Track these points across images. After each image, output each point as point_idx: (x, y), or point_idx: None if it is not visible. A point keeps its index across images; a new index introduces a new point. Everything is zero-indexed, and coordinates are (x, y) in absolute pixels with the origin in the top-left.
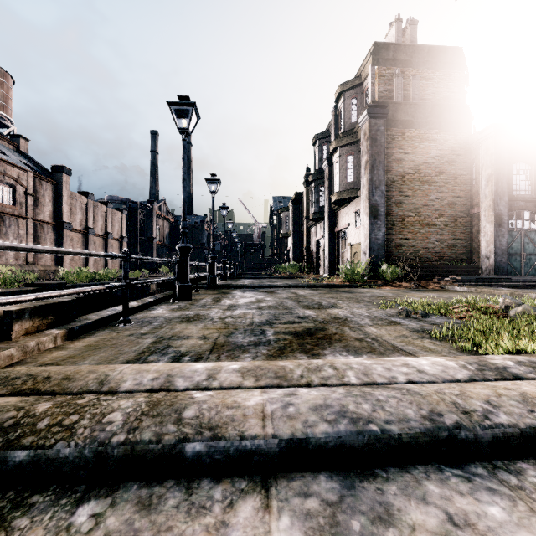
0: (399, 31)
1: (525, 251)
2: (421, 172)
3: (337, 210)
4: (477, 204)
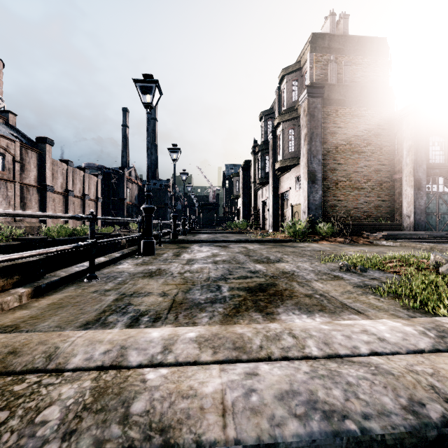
0: (333, 23)
1: (439, 211)
2: (352, 143)
3: (280, 176)
4: (399, 171)
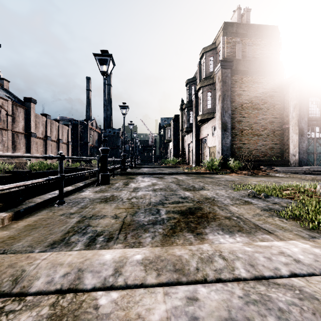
0: (239, 15)
1: (316, 151)
2: (253, 102)
3: (201, 126)
4: (287, 122)
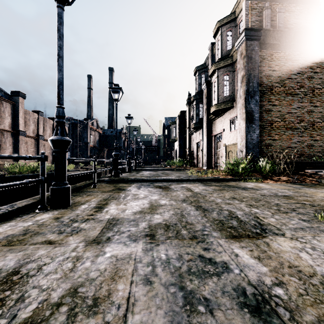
0: None
1: None
2: (286, 85)
3: (214, 120)
4: None
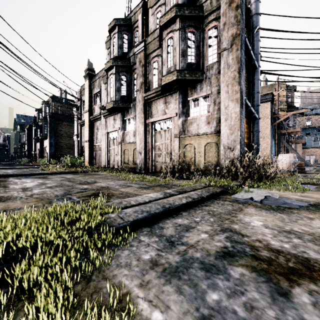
0: (61, 93)
1: None
2: (68, 134)
3: (44, 140)
4: None
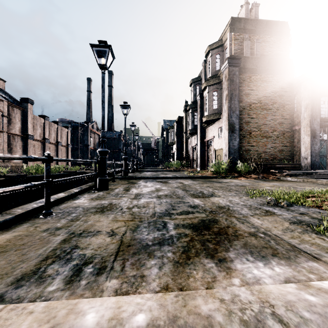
0: (247, 10)
1: None
2: (262, 102)
3: (206, 127)
4: (298, 123)
